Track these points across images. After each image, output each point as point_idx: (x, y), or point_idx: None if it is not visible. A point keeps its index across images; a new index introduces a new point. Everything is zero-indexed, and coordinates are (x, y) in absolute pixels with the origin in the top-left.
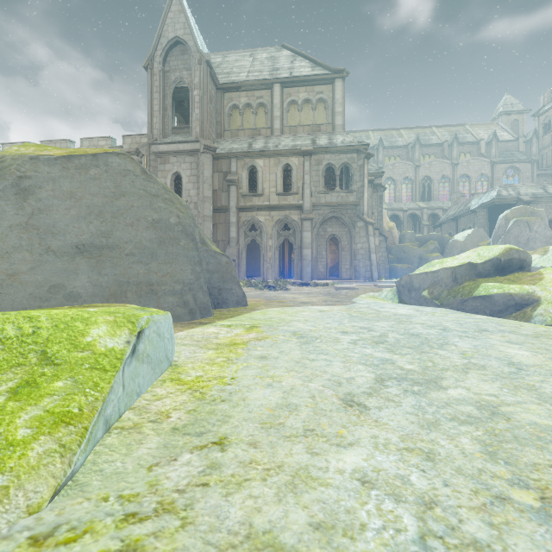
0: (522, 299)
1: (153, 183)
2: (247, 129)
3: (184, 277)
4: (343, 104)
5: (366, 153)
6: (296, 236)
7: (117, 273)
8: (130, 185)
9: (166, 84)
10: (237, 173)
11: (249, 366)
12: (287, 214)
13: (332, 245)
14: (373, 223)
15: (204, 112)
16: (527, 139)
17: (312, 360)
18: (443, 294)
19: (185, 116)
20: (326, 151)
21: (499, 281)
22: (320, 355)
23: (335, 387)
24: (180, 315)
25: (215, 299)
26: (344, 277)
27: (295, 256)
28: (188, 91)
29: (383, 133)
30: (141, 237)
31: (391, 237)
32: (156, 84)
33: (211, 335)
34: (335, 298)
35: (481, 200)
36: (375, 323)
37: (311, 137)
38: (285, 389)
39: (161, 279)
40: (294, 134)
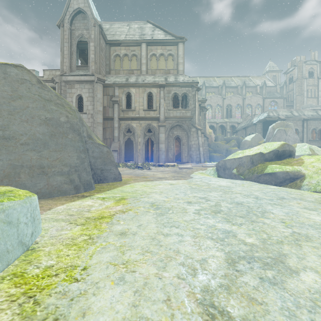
0: (294, 175)
1: (47, 91)
2: (125, 70)
3: (71, 161)
4: (183, 58)
5: (197, 88)
6: (155, 136)
7: (12, 159)
8: (26, 91)
9: (72, 37)
10: (119, 96)
11: (107, 248)
12: (150, 122)
13: (177, 142)
14: (200, 129)
15: (97, 57)
16: (281, 86)
17: (166, 235)
18: (245, 172)
19: (85, 60)
20: (173, 85)
21: (278, 164)
22: (172, 229)
23: (191, 278)
24: (67, 190)
25: (98, 177)
26: (184, 161)
27: (155, 148)
28: (87, 44)
29: (205, 79)
30: (34, 131)
31: (210, 138)
32: (65, 37)
33: (86, 208)
34: (179, 175)
35: (259, 118)
36: (209, 194)
37: (164, 76)
38: (138, 285)
39: (51, 163)
40: (154, 74)
